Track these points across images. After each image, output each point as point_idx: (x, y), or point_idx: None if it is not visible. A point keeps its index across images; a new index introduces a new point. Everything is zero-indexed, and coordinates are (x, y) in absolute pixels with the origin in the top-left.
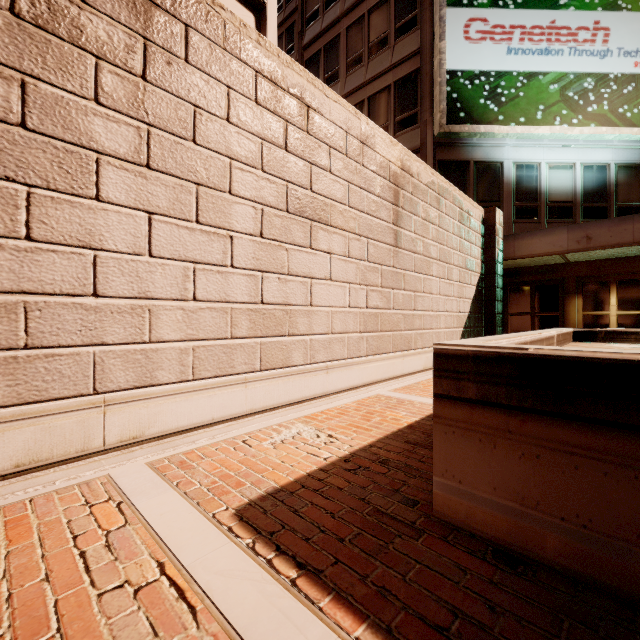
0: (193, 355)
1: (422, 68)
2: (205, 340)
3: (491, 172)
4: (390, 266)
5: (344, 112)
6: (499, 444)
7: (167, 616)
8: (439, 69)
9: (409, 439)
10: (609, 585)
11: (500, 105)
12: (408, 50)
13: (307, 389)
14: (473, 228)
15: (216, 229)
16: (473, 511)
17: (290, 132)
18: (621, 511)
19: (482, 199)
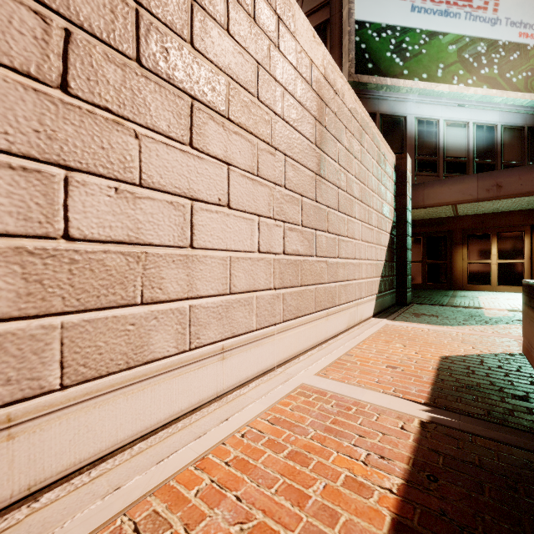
0: None
1: (331, 18)
2: None
3: (395, 125)
4: (312, 199)
5: None
6: None
7: None
8: (348, 18)
9: None
10: None
11: (405, 60)
12: (317, 1)
13: (184, 396)
14: (388, 173)
15: None
16: None
17: None
18: None
19: None
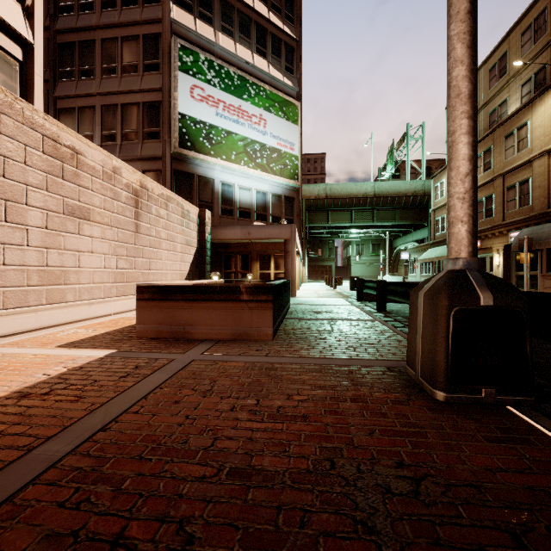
0: (3, 295)
1: (163, 103)
2: (11, 287)
3: (208, 184)
4: (133, 244)
5: (101, 155)
6: (154, 310)
7: (47, 357)
8: (174, 110)
9: (135, 326)
10: (175, 337)
11: (212, 145)
12: (153, 85)
13: (76, 315)
14: (192, 220)
15: (18, 225)
16: (147, 331)
17: (65, 168)
18: (177, 319)
19: (202, 200)
